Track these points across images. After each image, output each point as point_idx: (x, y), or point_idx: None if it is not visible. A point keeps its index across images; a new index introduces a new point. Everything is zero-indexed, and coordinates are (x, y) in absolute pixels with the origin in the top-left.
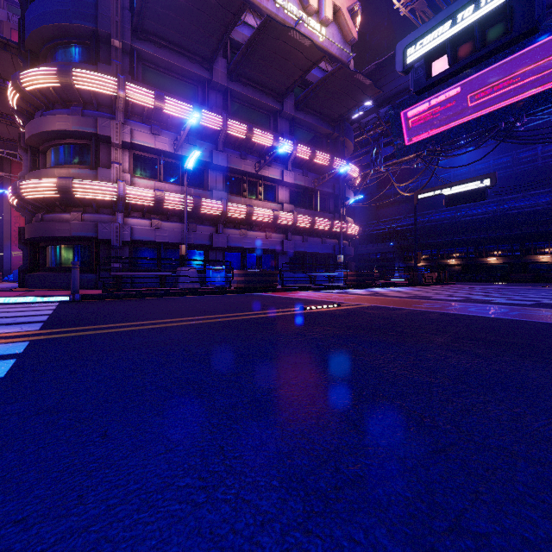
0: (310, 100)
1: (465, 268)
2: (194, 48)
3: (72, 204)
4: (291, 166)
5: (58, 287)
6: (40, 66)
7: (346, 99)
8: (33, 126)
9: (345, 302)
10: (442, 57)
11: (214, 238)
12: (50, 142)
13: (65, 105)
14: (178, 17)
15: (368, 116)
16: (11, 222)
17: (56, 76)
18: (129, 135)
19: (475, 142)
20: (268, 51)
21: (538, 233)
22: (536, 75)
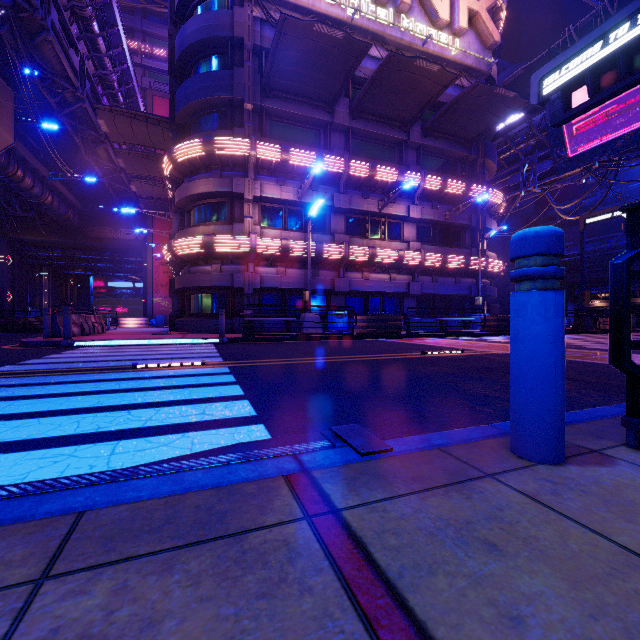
0: (441, 124)
1: None
2: (317, 95)
3: (212, 258)
4: (418, 199)
5: (202, 331)
6: (188, 138)
7: (484, 116)
8: (182, 191)
9: (472, 349)
10: (583, 87)
11: (336, 283)
12: (195, 203)
13: (207, 170)
14: (303, 71)
15: (517, 127)
16: (153, 272)
17: (202, 146)
18: (259, 190)
19: None
20: (392, 83)
21: None
22: None
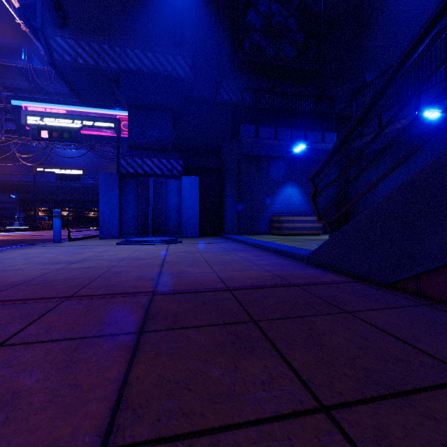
0: None
1: (75, 218)
2: None
3: None
4: None
5: None
6: None
7: None
8: None
9: None
10: (46, 131)
11: None
12: None
13: None
14: None
15: None
16: None
17: None
18: None
19: (76, 145)
20: None
21: None
22: None
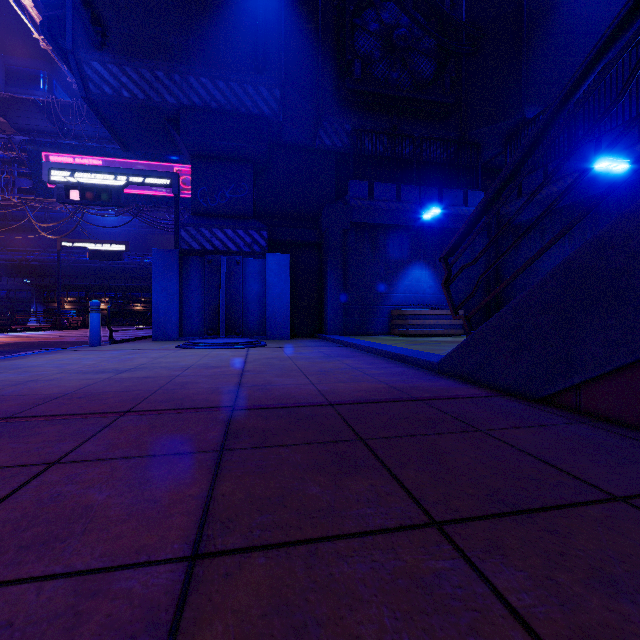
0: None
1: (114, 313)
2: None
3: None
4: None
5: None
6: None
7: None
8: None
9: None
10: (77, 191)
11: None
12: None
13: None
14: None
15: None
16: None
17: None
18: None
19: (116, 210)
20: None
21: None
22: None
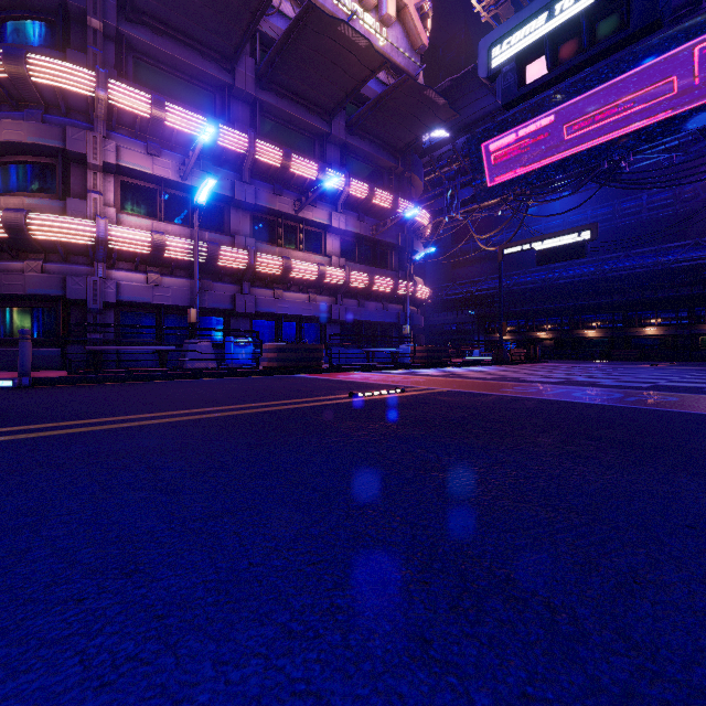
0: (368, 121)
1: (558, 343)
2: (209, 40)
3: (27, 249)
4: (342, 206)
5: (5, 367)
6: None
7: (413, 123)
8: None
9: (412, 386)
10: (539, 59)
11: (237, 300)
12: None
13: (16, 106)
14: None
15: (442, 148)
16: None
17: (1, 62)
18: (115, 154)
19: (572, 185)
20: (311, 51)
21: (644, 300)
22: (645, 104)
